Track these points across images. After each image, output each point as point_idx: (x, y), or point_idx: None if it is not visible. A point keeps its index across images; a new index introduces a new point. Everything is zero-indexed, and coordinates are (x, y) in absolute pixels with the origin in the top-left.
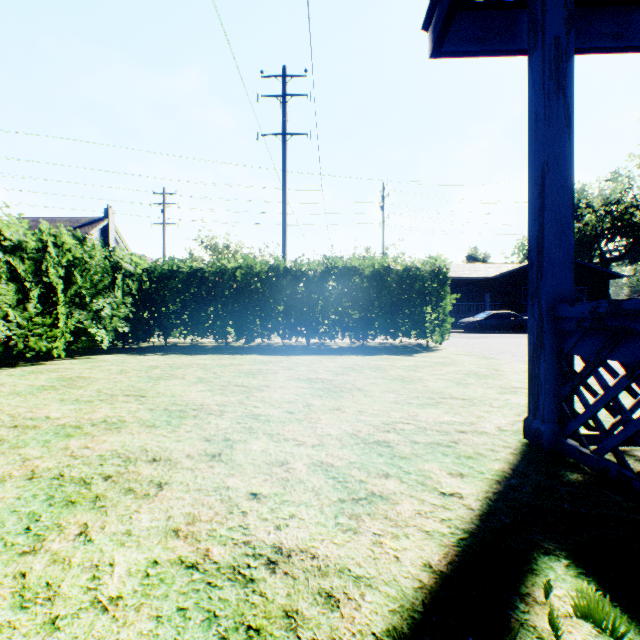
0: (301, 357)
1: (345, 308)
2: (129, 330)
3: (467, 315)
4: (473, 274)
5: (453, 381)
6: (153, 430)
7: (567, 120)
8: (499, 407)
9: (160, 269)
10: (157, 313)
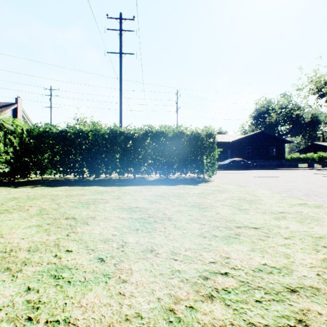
0: (128, 187)
1: (157, 156)
2: (9, 170)
3: (219, 161)
4: (222, 140)
5: (235, 207)
6: None
7: None
8: (291, 238)
9: (37, 130)
10: (34, 159)
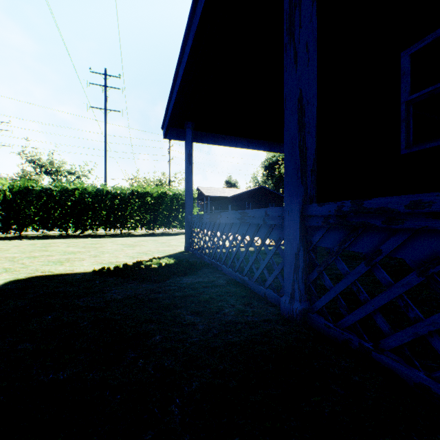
0: (118, 238)
1: (143, 213)
2: (0, 226)
3: None
4: (222, 194)
5: (181, 242)
6: (67, 255)
7: (192, 170)
8: None
9: (18, 187)
10: (16, 215)
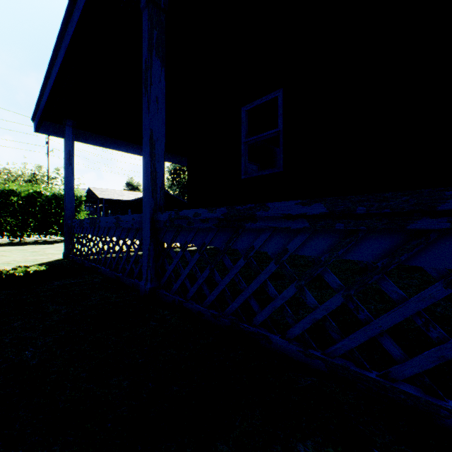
0: None
1: (5, 217)
2: None
3: None
4: (120, 197)
5: (61, 250)
6: None
7: (73, 172)
8: None
9: None
10: None
